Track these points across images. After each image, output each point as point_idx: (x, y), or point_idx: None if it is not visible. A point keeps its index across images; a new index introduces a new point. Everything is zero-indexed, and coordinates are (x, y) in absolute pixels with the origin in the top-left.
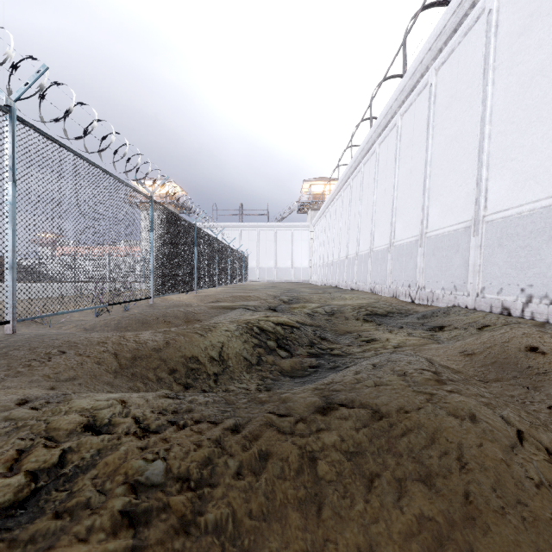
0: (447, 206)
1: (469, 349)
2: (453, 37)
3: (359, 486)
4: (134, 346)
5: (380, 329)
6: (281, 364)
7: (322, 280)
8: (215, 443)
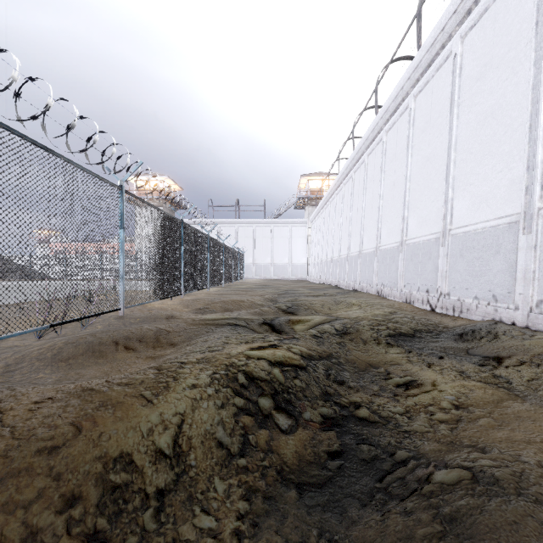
0: (480, 197)
1: None
2: None
3: None
4: (2, 448)
5: (413, 359)
6: (281, 449)
7: (320, 278)
8: None
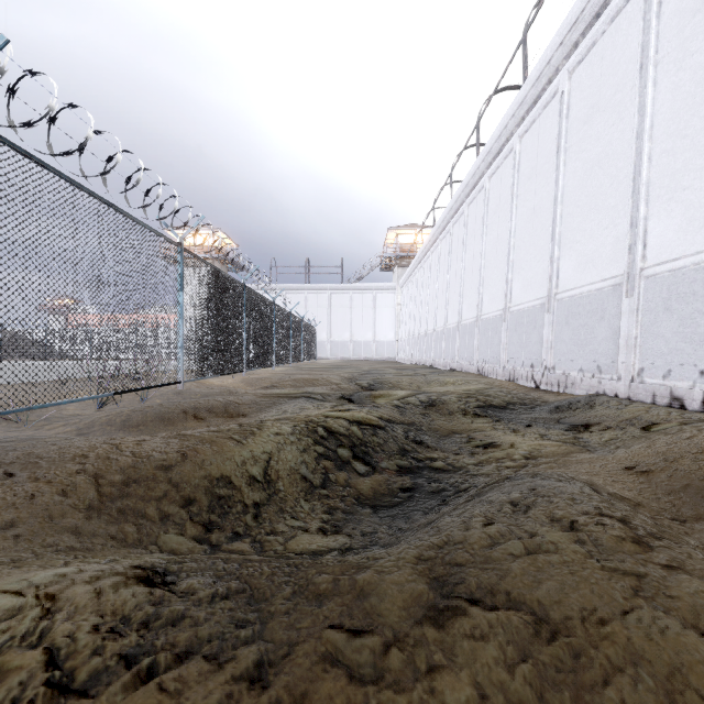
0: (586, 257)
1: (642, 464)
2: (594, 25)
3: None
4: (130, 462)
5: (499, 427)
6: (358, 485)
7: (412, 358)
8: None
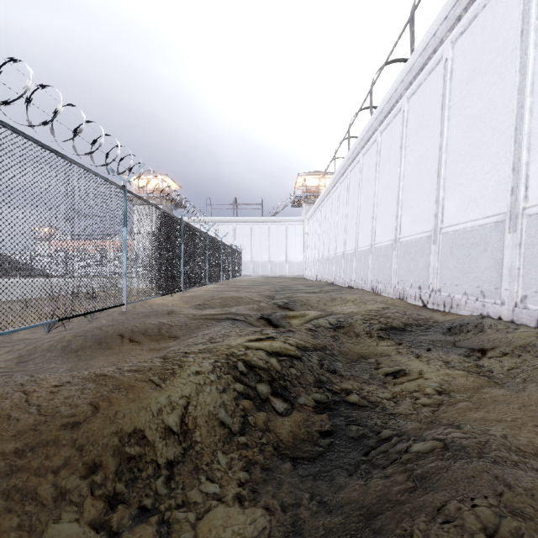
0: (469, 197)
1: None
2: (476, 0)
3: None
4: (31, 423)
5: (403, 351)
6: (277, 428)
7: (317, 276)
8: None
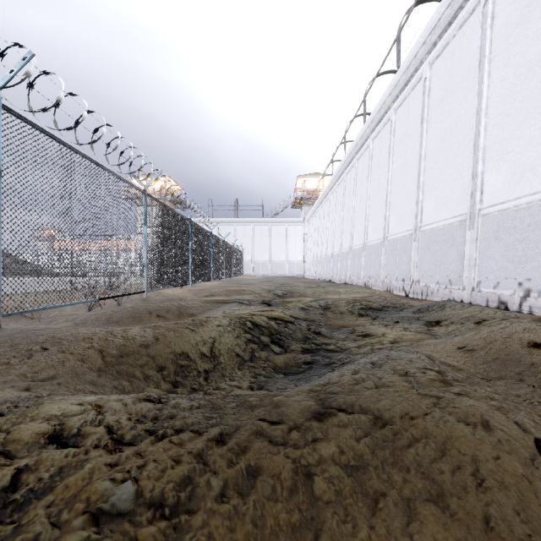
0: (441, 200)
1: (469, 345)
2: (447, 30)
3: (361, 508)
4: (122, 342)
5: (376, 323)
6: (275, 360)
7: (316, 275)
8: (196, 458)
